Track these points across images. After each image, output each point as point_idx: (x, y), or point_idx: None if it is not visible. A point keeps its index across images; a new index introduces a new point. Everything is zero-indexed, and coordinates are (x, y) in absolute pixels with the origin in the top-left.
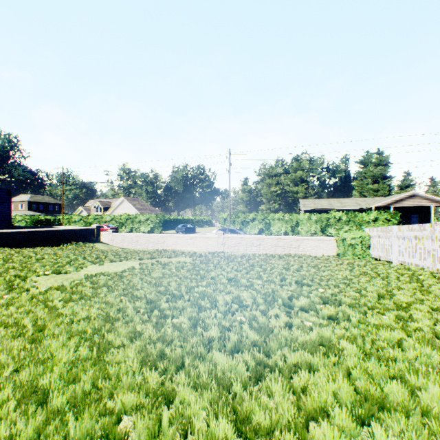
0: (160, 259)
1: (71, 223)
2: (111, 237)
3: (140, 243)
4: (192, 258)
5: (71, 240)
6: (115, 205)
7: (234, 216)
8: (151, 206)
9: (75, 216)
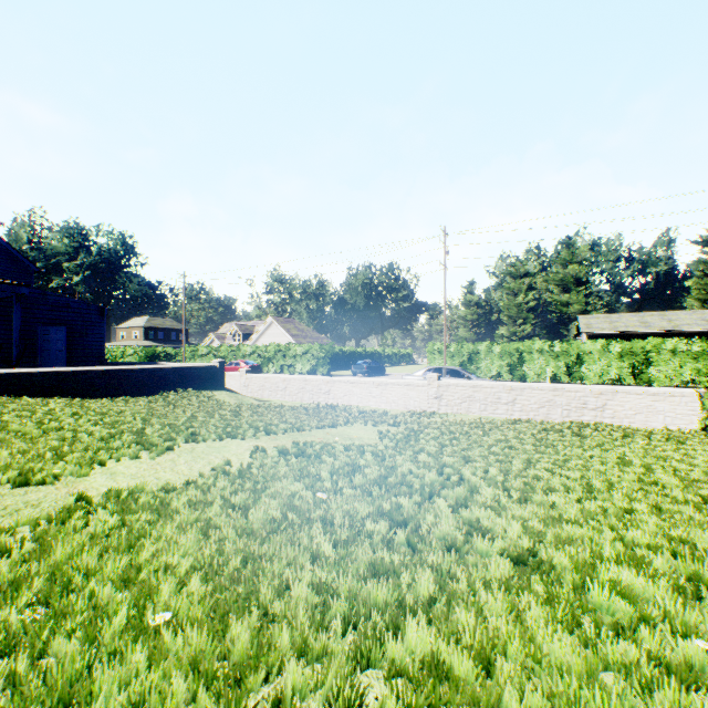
0: (311, 432)
1: (197, 359)
2: (244, 381)
3: (290, 392)
4: (377, 429)
5: (178, 386)
6: (260, 330)
7: (454, 347)
8: (314, 331)
9: (202, 348)
